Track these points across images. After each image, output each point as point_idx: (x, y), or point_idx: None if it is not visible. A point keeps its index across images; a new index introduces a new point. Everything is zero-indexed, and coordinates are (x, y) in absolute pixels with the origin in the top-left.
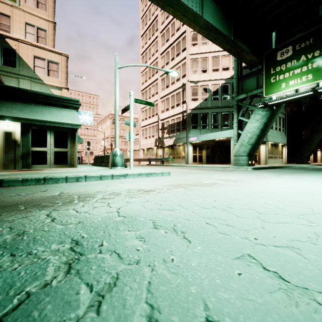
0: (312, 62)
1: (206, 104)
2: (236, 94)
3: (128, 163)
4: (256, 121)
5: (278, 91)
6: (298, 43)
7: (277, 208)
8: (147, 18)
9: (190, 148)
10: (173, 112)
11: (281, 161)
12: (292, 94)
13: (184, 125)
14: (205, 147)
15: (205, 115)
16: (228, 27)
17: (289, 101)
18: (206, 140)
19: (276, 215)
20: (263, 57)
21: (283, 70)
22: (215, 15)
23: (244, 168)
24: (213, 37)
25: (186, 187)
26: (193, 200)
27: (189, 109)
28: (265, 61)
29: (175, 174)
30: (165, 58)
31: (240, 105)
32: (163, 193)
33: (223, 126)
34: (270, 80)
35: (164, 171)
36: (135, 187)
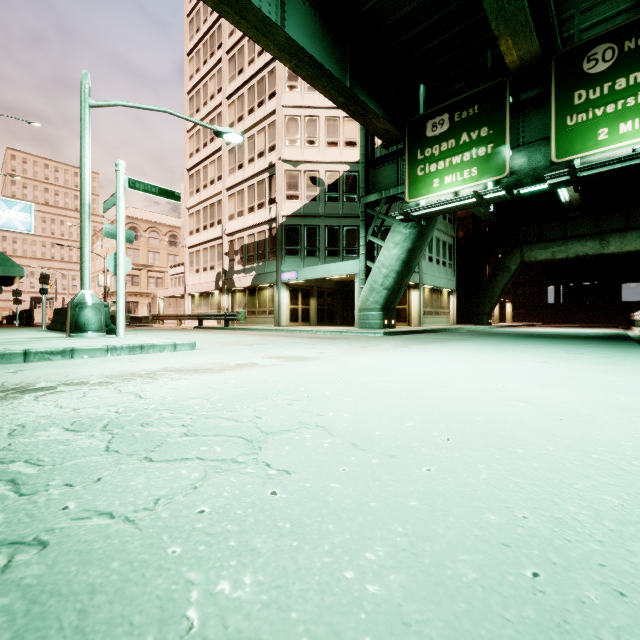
0: (477, 147)
1: (315, 209)
2: (364, 193)
3: (156, 325)
4: (396, 246)
5: (429, 192)
6: (458, 109)
7: (254, 419)
8: (200, 19)
9: (285, 293)
10: (251, 220)
11: (447, 320)
12: (445, 200)
13: (273, 247)
14: (315, 293)
15: (313, 231)
16: (340, 60)
17: (444, 213)
18: (317, 279)
19: (215, 437)
20: (405, 127)
21: (435, 156)
22: (312, 31)
23: (371, 333)
24: (308, 74)
25: (159, 376)
26: (90, 411)
27: (282, 216)
28: (408, 135)
29: (212, 346)
30: (236, 106)
31: (371, 214)
32: (56, 395)
33: (346, 253)
34: (416, 171)
35: (181, 341)
36: (20, 382)
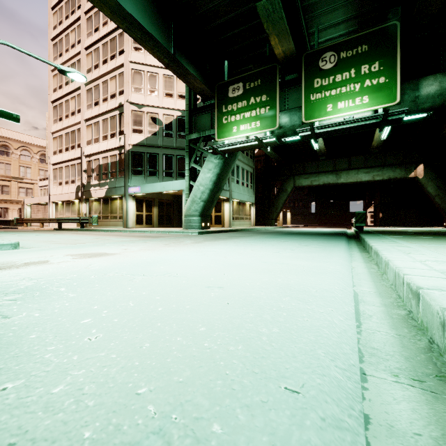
0: (260, 107)
1: (155, 141)
2: (188, 132)
3: (20, 227)
4: (209, 171)
5: (230, 135)
6: (248, 81)
7: None
8: None
9: (132, 203)
10: (105, 146)
11: (249, 223)
12: (239, 141)
13: (122, 168)
14: (157, 203)
15: (154, 157)
16: (165, 31)
17: (240, 150)
18: (158, 193)
19: None
20: (215, 88)
21: (234, 110)
22: (141, 5)
23: (189, 233)
24: (138, 37)
25: None
26: None
27: (129, 144)
28: (217, 94)
29: (39, 246)
30: (93, 56)
31: (193, 148)
32: None
33: (178, 175)
34: (222, 120)
35: (1, 242)
36: None
